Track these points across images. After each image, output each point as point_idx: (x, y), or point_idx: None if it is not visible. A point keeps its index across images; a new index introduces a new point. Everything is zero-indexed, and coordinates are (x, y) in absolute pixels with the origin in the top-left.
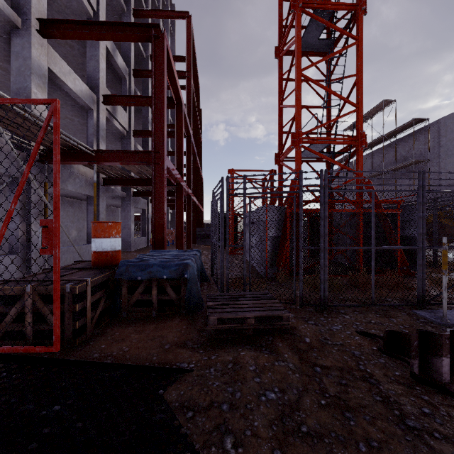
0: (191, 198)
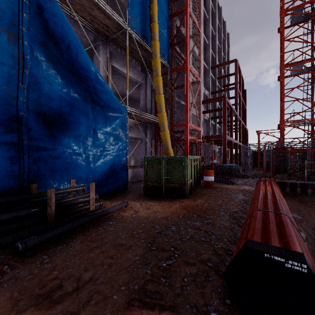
0: (238, 144)
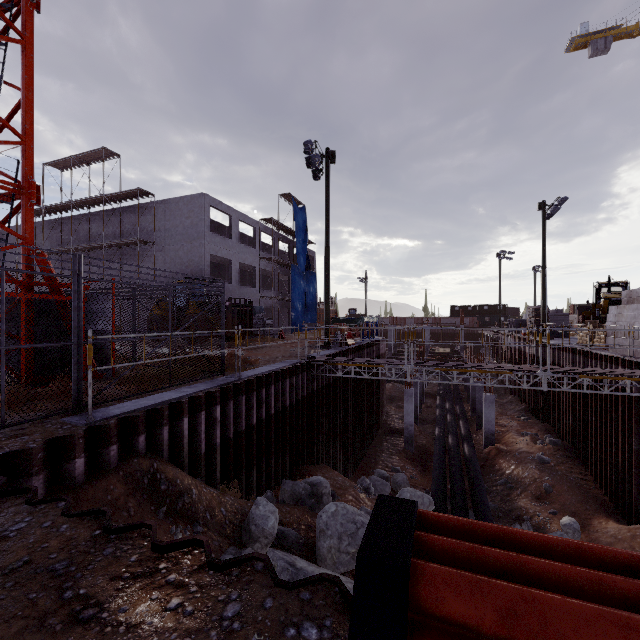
0: None
